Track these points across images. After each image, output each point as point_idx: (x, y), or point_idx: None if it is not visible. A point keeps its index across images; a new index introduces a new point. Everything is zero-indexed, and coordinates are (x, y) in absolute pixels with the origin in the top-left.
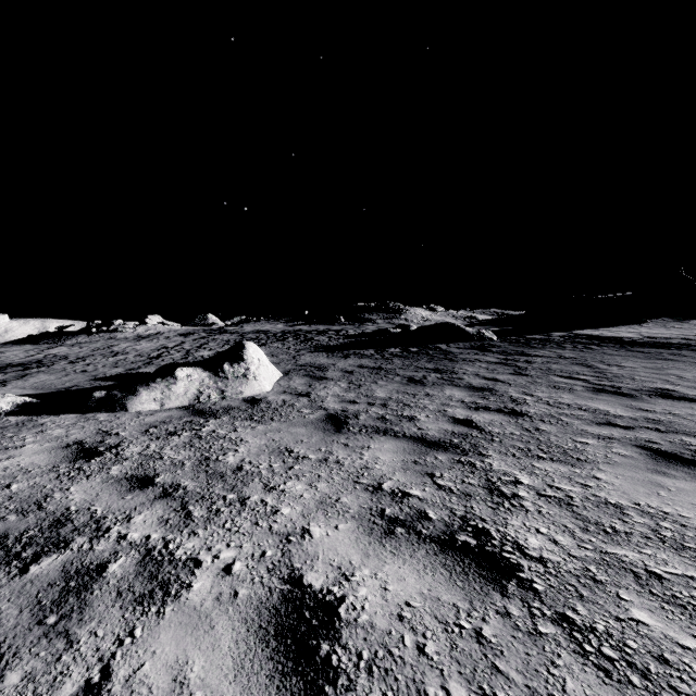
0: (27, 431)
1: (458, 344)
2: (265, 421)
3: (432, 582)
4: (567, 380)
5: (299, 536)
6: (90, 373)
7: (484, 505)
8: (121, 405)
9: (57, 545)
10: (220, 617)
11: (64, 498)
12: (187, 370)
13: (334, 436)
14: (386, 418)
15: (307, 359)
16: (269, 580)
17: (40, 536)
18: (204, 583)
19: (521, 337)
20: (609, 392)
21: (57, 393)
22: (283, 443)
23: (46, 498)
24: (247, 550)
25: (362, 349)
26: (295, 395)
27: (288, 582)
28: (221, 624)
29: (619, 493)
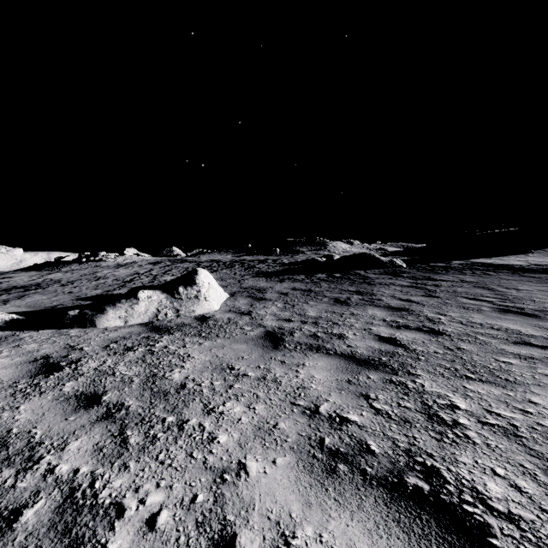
0: (6, 345)
1: (374, 270)
2: (212, 337)
3: None
4: (473, 301)
5: (234, 474)
6: (75, 294)
7: (426, 434)
8: (91, 322)
9: None
10: None
11: (10, 418)
12: (148, 292)
13: (272, 353)
14: (318, 335)
15: (249, 283)
16: (196, 541)
17: None
18: (122, 544)
19: (426, 265)
20: (514, 312)
21: (44, 310)
22: (225, 359)
23: None
24: (177, 493)
25: (295, 275)
26: (238, 313)
27: (218, 545)
28: None
29: None
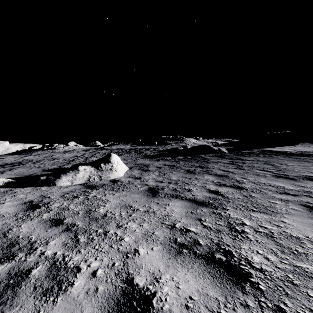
0: (8, 195)
1: (209, 154)
2: (119, 191)
3: (203, 283)
4: (262, 171)
5: (133, 254)
6: (42, 168)
7: (228, 236)
8: (53, 183)
9: (8, 258)
10: (87, 305)
11: (17, 231)
12: (84, 166)
13: (152, 199)
14: (177, 189)
15: (140, 161)
16: (115, 281)
17: (1, 252)
18: (81, 282)
19: (239, 151)
20: (283, 177)
21: (25, 177)
22: (127, 202)
23: (8, 231)
24: (105, 262)
25: (165, 157)
26: (134, 178)
27: (125, 282)
28: (87, 310)
29: (296, 230)
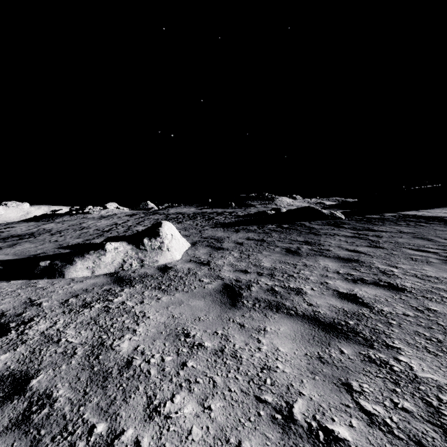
0: None
1: (317, 221)
2: (170, 291)
3: None
4: (418, 252)
5: None
6: (59, 243)
7: None
8: (59, 272)
9: None
10: None
11: None
12: (115, 244)
13: (230, 312)
14: (275, 290)
15: (209, 233)
16: None
17: None
18: None
19: (363, 217)
20: None
21: (26, 258)
22: (181, 321)
23: None
24: None
25: (248, 225)
26: (198, 263)
27: None
28: None
29: None
